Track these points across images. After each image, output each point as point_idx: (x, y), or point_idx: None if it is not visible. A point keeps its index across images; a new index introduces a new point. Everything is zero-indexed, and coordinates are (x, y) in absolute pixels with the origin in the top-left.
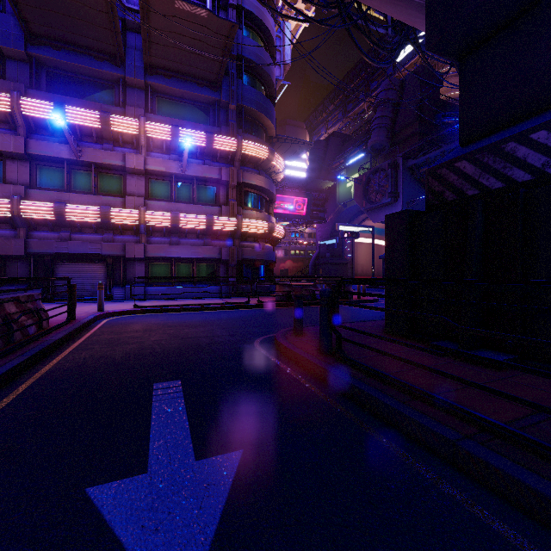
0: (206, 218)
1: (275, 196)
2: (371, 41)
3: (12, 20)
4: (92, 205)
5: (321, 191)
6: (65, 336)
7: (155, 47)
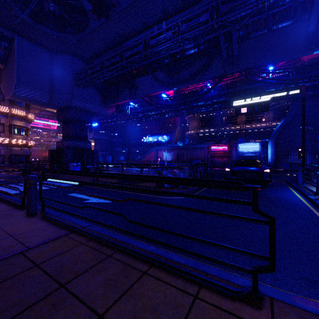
0: None
1: (30, 128)
2: None
3: None
4: None
5: None
6: None
7: None
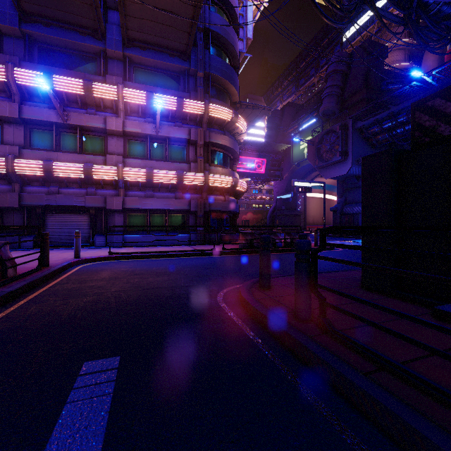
0: (176, 173)
1: (238, 155)
2: (330, 3)
3: (8, 1)
4: (77, 163)
5: (277, 153)
6: (23, 286)
7: (131, 21)
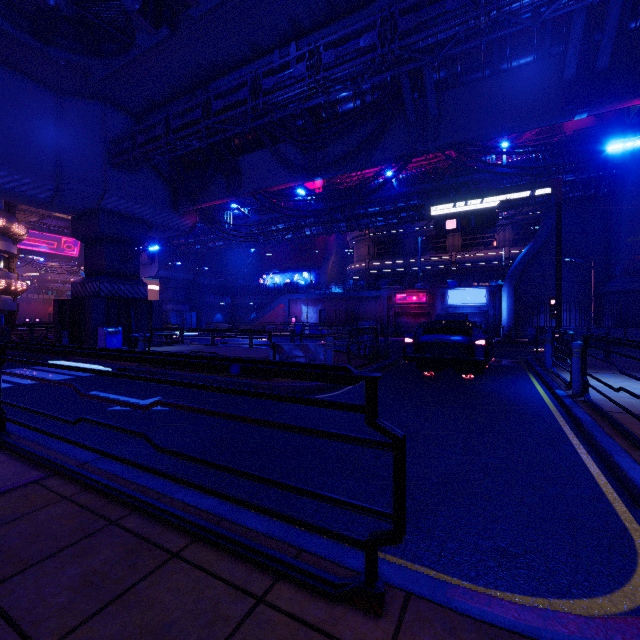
0: None
1: (16, 254)
2: None
3: None
4: None
5: None
6: None
7: None
